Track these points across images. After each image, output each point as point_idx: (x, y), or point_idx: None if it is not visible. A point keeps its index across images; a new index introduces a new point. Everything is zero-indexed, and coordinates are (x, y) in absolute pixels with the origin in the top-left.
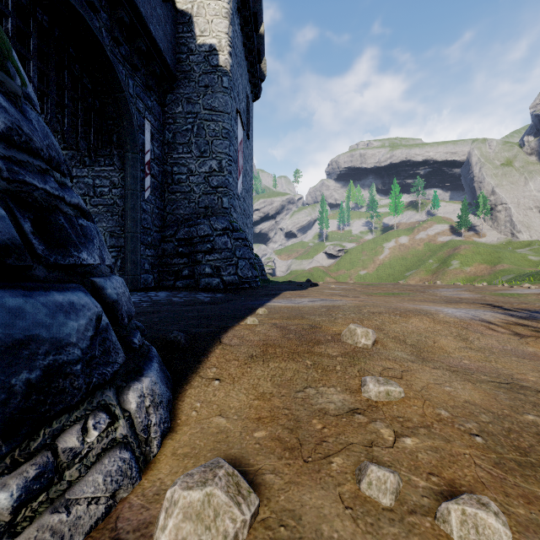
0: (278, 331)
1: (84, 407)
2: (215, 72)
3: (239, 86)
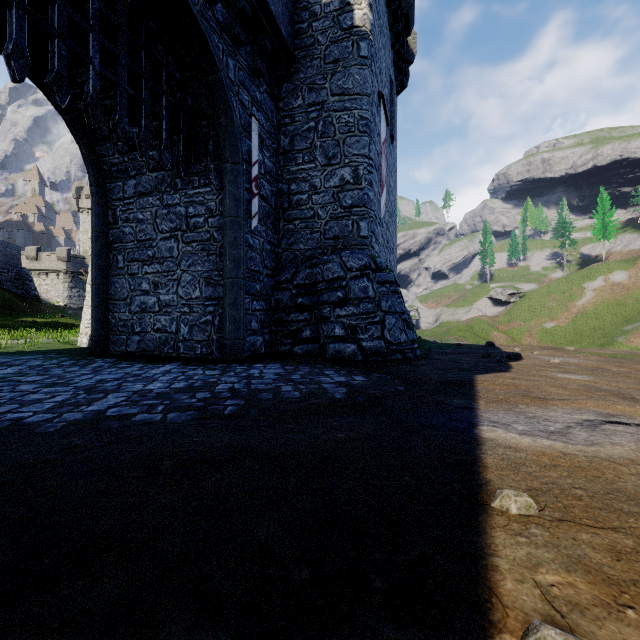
0: None
1: None
2: (348, 38)
3: (381, 61)
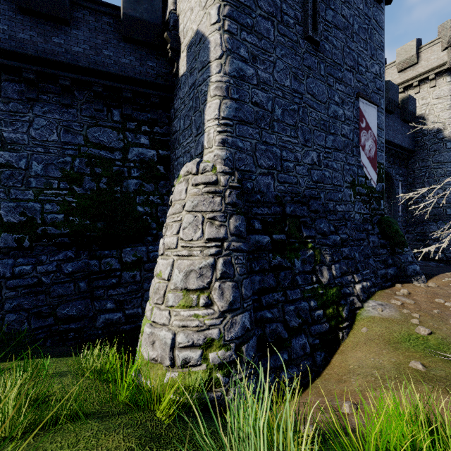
0: None
1: (418, 276)
2: (441, 142)
3: None
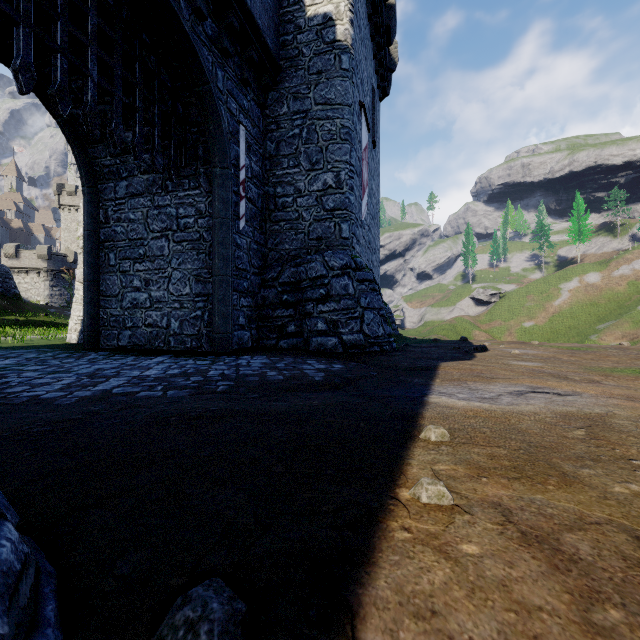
0: (542, 569)
1: None
2: (331, 51)
3: (362, 72)
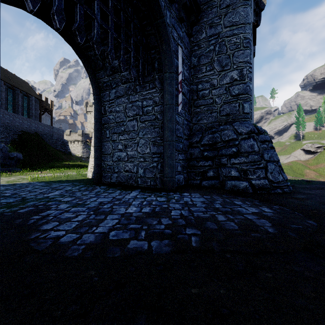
0: None
1: None
2: None
3: None
